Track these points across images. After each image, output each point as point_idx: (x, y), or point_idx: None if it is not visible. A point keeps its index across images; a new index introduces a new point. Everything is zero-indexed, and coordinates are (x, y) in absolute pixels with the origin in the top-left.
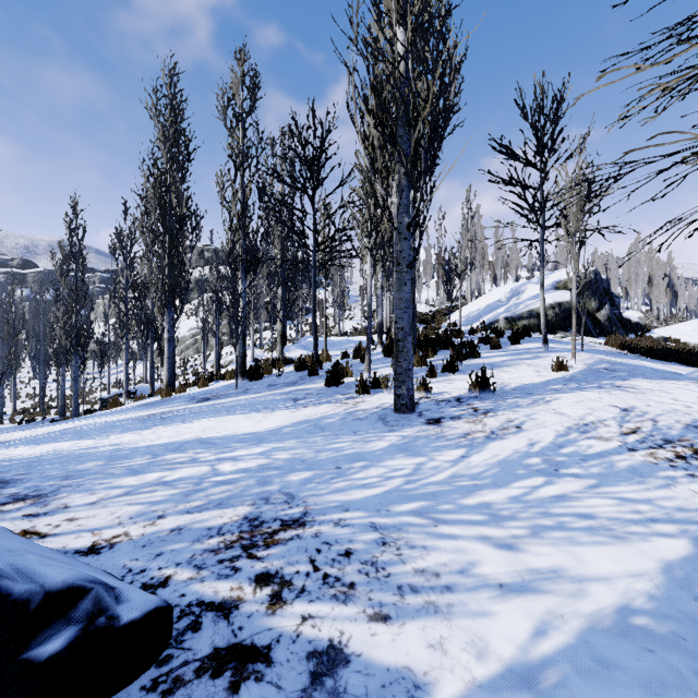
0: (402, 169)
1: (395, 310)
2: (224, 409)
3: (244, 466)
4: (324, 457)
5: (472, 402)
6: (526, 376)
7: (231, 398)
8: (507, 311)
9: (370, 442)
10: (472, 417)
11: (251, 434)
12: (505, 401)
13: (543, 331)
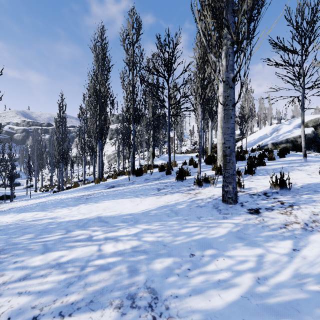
0: (229, 41)
1: (223, 135)
2: (119, 194)
3: (121, 247)
4: (180, 242)
5: (276, 197)
6: (303, 178)
7: (125, 187)
8: (272, 139)
9: (211, 228)
10: (282, 209)
11: (131, 215)
12: (301, 197)
13: (303, 149)
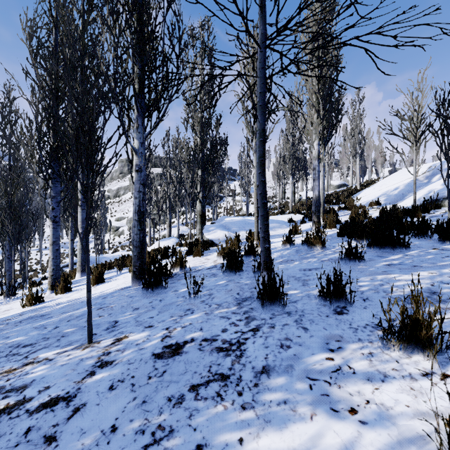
0: None
1: None
2: None
3: None
4: None
5: None
6: None
7: None
8: None
9: None
10: None
11: None
12: None
13: None
